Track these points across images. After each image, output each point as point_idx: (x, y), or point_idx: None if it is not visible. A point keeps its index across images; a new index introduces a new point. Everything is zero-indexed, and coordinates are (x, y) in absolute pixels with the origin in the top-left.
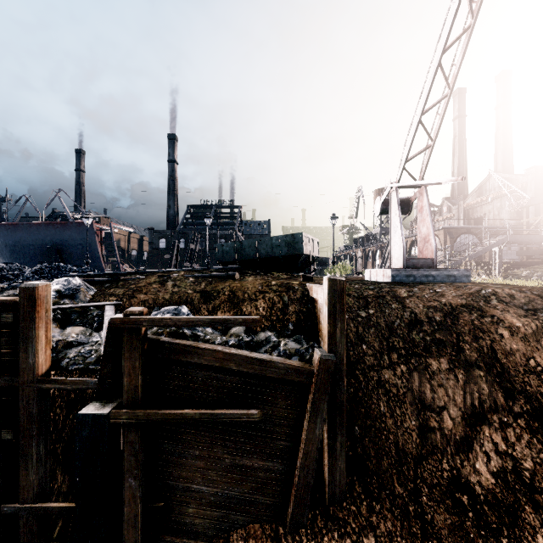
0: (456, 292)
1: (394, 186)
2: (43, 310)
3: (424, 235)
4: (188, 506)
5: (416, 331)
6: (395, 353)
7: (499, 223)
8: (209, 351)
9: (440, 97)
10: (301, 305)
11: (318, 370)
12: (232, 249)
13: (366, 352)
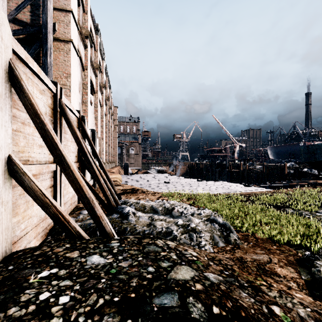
0: None
1: None
2: (286, 166)
3: None
4: None
5: None
6: None
7: None
8: (308, 172)
9: None
10: None
11: None
12: None
13: None
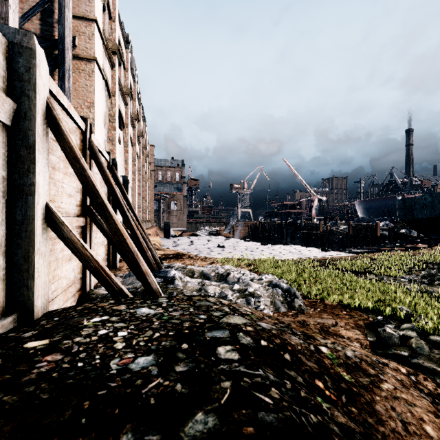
0: None
1: None
2: (378, 226)
3: None
4: None
5: None
6: None
7: None
8: (406, 234)
9: None
10: None
11: None
12: None
13: None
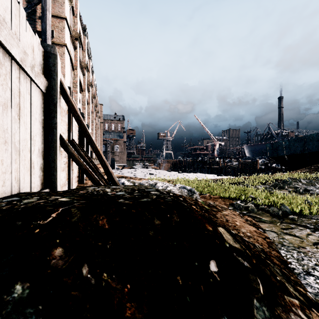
0: None
1: None
2: (258, 162)
3: None
4: None
5: None
6: None
7: None
8: (276, 167)
9: None
10: None
11: None
12: None
13: None
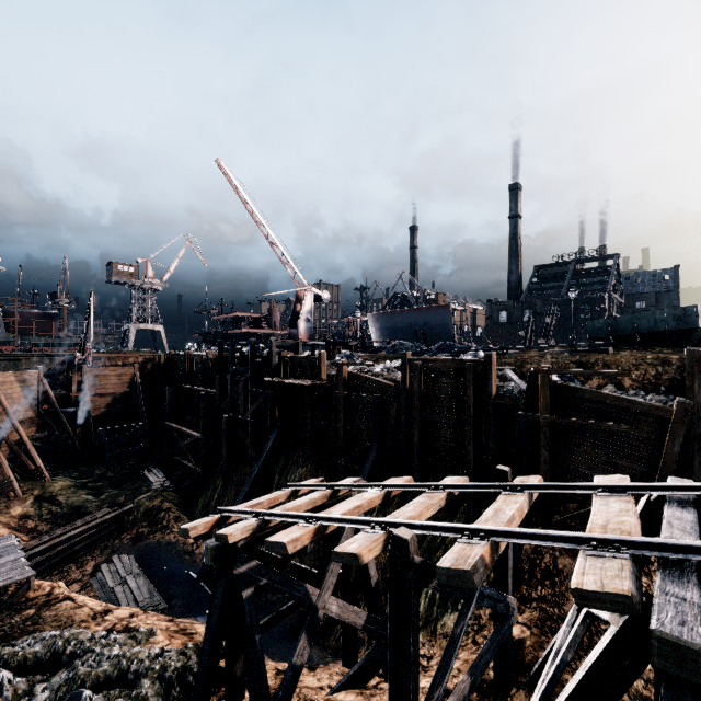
0: None
1: None
2: (493, 365)
3: None
4: (576, 479)
5: None
6: None
7: None
8: (590, 391)
9: None
10: (675, 373)
11: (675, 409)
12: (605, 325)
13: None
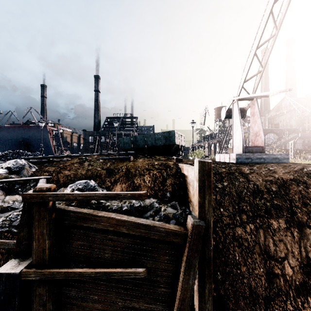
0: (284, 170)
1: (236, 98)
2: None
3: (256, 131)
4: None
5: (258, 198)
6: (245, 215)
7: (289, 127)
8: (105, 218)
9: (270, 37)
10: (175, 179)
11: (191, 233)
12: (130, 141)
13: (223, 214)
